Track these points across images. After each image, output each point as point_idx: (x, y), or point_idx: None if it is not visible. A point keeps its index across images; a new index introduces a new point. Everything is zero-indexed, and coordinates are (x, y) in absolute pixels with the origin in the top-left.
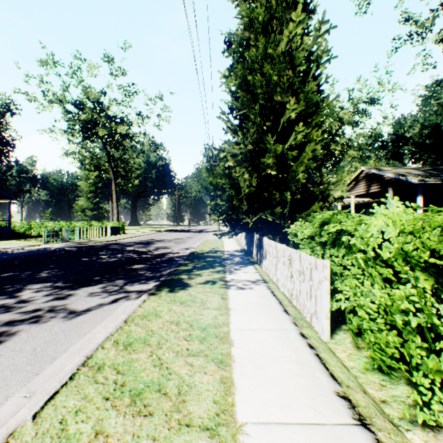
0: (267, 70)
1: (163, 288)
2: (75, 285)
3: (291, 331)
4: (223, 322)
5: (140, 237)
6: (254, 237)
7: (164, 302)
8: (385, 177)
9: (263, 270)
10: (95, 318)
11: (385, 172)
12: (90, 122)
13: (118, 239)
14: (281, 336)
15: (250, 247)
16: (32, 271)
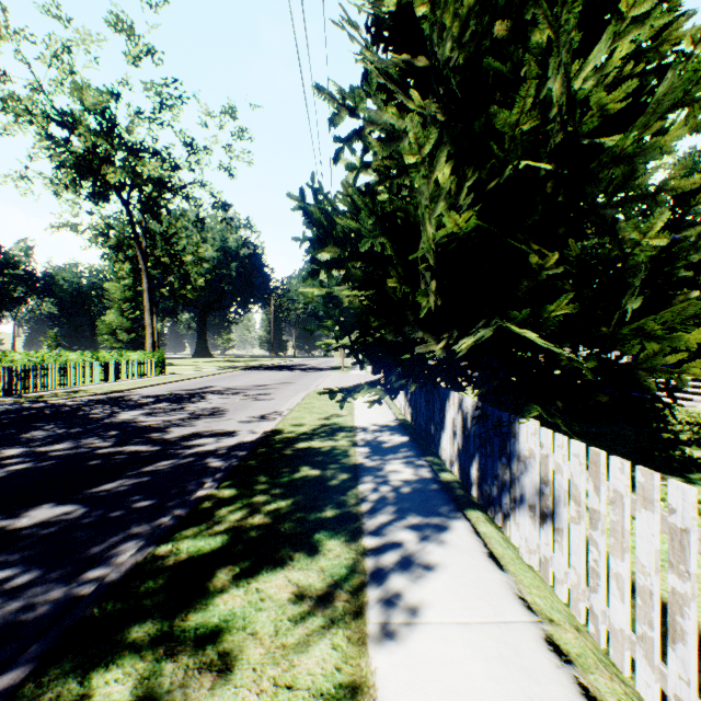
0: None
1: None
2: None
3: None
4: None
5: (189, 381)
6: (446, 400)
7: None
8: None
9: (522, 560)
10: None
11: None
12: (92, 158)
13: (134, 387)
14: None
15: (428, 423)
16: None
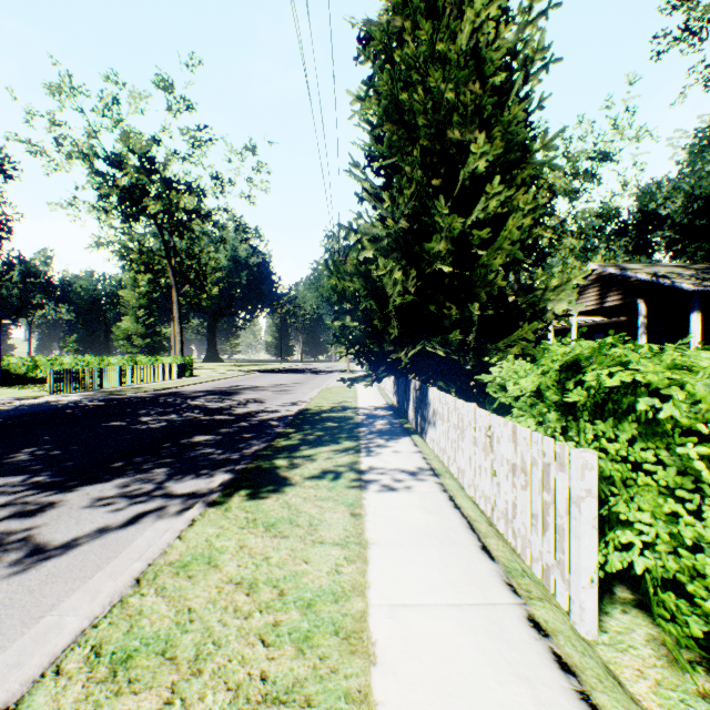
0: (435, 82)
1: (237, 490)
2: (69, 481)
3: (507, 610)
4: (352, 582)
5: (218, 381)
6: (410, 385)
7: (232, 524)
8: (633, 280)
9: (428, 446)
10: (80, 565)
11: (634, 271)
12: (134, 191)
13: (180, 385)
14: (486, 627)
15: (404, 402)
16: (3, 450)
